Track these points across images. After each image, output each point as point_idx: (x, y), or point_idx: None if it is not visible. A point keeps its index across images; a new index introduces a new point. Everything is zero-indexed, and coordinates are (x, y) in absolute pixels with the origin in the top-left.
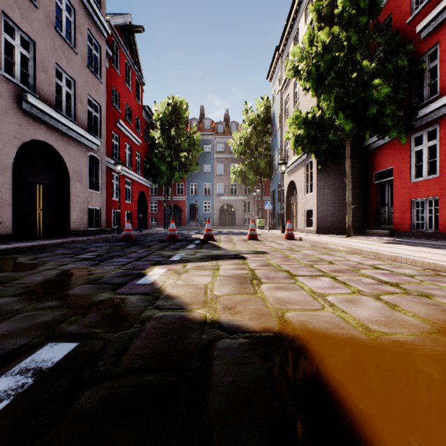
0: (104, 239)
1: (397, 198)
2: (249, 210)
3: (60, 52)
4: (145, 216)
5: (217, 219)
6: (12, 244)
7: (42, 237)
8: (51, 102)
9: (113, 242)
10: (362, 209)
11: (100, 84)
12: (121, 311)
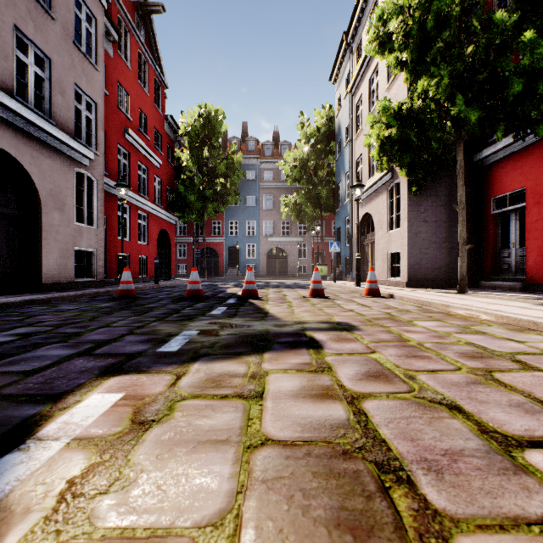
0: (91, 296)
1: (534, 234)
2: (304, 255)
3: (23, 10)
4: (168, 262)
5: (263, 266)
6: None
7: None
8: (6, 84)
9: (97, 302)
10: (472, 251)
11: (94, 72)
12: None
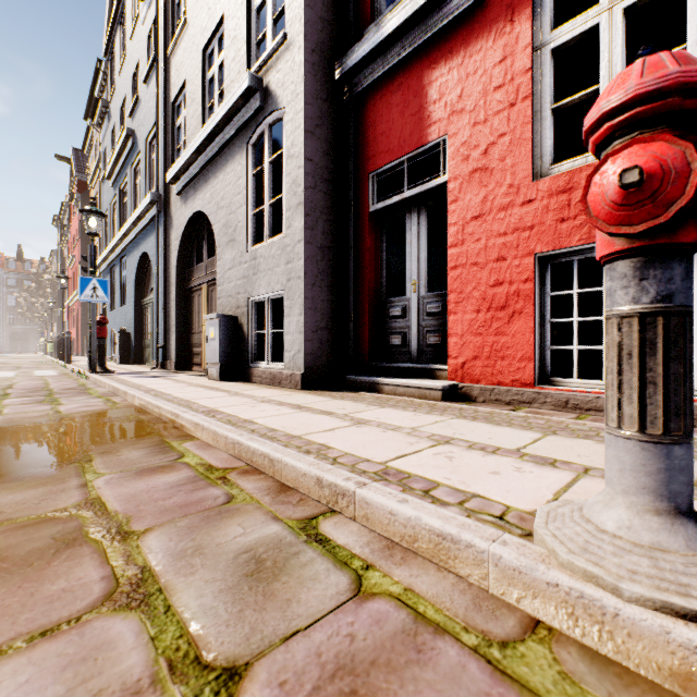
0: None
1: None
2: None
3: None
4: None
5: (8, 345)
6: None
7: None
8: None
9: None
10: None
11: None
12: None
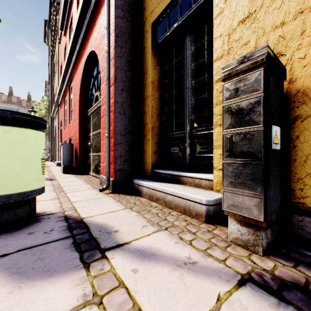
0: None
1: None
2: None
3: None
4: None
5: None
6: None
7: None
8: None
9: None
10: None
11: None
12: None
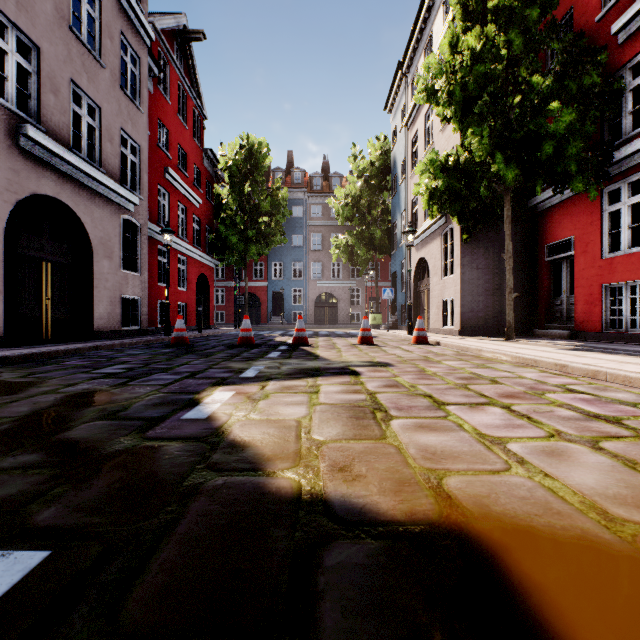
0: (144, 343)
1: (581, 282)
2: (358, 301)
3: (78, 64)
4: (207, 310)
5: (311, 314)
6: (1, 351)
7: (51, 340)
8: (65, 138)
9: (156, 349)
10: (526, 299)
11: (139, 114)
12: (147, 475)
